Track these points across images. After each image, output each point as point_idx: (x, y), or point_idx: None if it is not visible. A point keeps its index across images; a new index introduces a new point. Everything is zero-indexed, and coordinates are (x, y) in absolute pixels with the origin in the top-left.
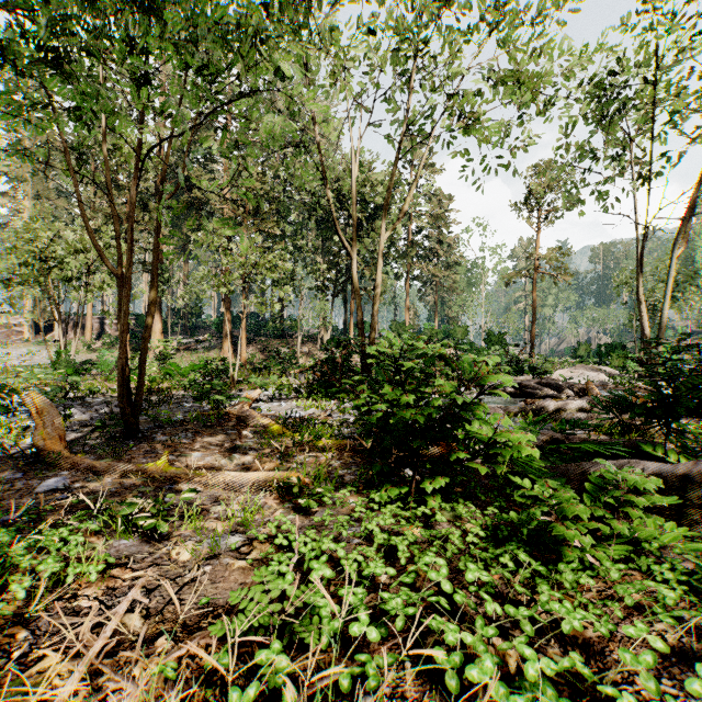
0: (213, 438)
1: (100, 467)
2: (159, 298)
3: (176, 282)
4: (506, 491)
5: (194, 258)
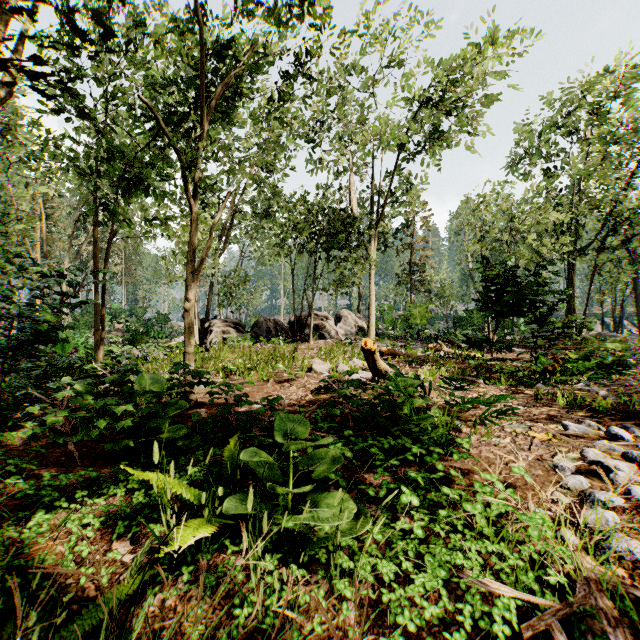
0: None
1: None
2: None
3: None
4: None
5: None
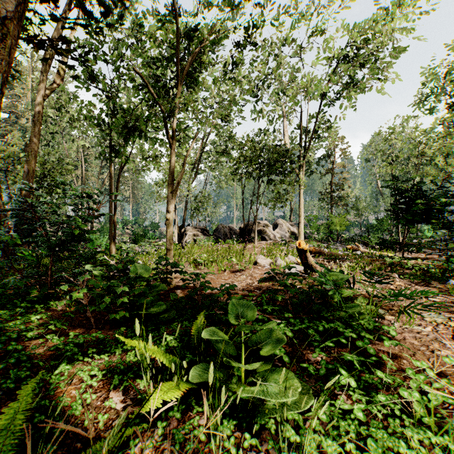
0: None
1: None
2: None
3: None
4: None
5: None
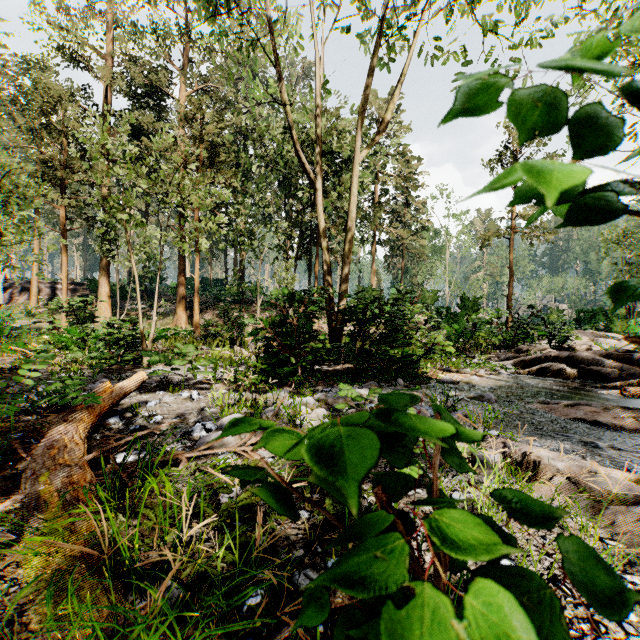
0: None
1: None
2: (106, 259)
3: (124, 241)
4: None
5: (156, 223)
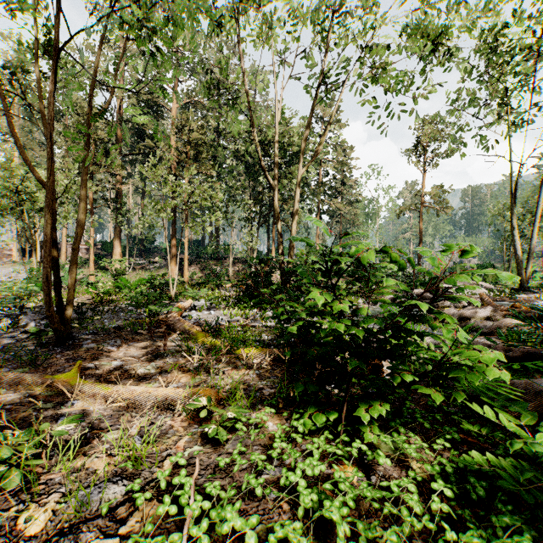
0: (139, 345)
1: (9, 378)
2: (119, 228)
3: (132, 214)
4: (452, 417)
5: (149, 197)
